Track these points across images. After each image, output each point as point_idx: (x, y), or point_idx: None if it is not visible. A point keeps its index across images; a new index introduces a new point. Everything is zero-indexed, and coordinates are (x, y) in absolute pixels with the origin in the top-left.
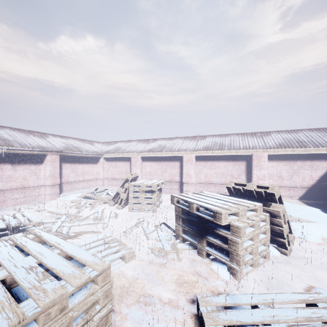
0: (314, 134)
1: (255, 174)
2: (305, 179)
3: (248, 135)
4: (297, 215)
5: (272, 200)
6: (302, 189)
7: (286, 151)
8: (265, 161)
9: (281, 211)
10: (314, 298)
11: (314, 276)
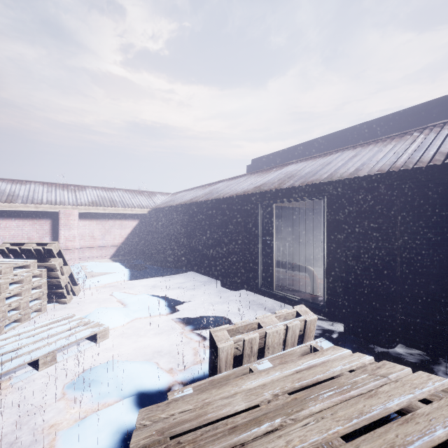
0: (126, 195)
1: (63, 235)
2: (116, 237)
3: (58, 187)
4: (97, 271)
5: (51, 256)
6: (113, 248)
7: (98, 209)
8: (76, 220)
9: (58, 264)
10: (64, 317)
11: (85, 311)
